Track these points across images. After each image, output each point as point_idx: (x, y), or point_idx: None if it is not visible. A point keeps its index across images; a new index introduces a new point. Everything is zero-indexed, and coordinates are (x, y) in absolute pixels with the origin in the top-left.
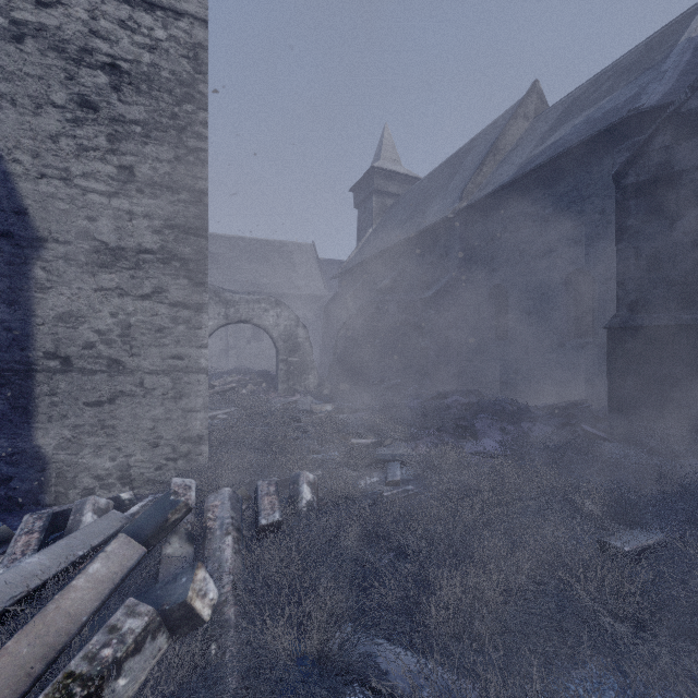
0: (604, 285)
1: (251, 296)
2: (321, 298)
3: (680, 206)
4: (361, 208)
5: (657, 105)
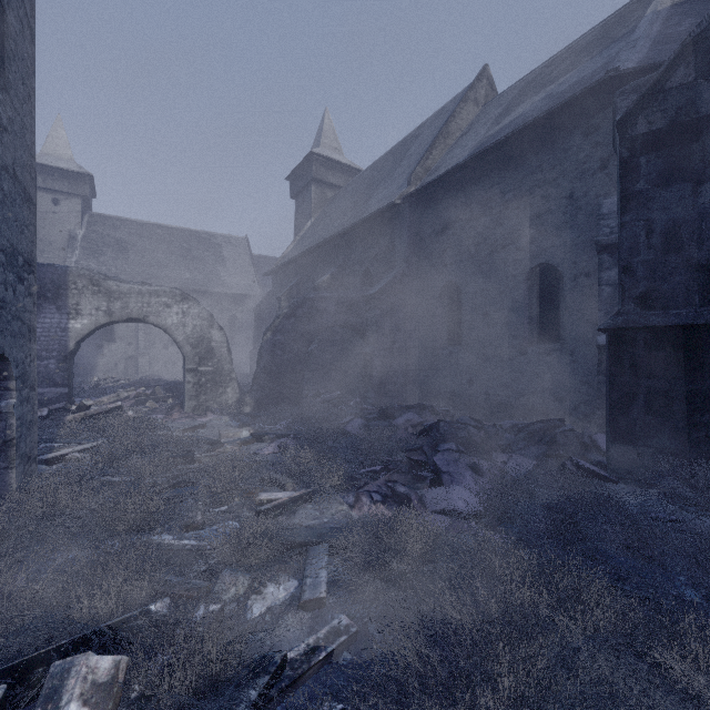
0: (573, 281)
1: (146, 286)
2: (254, 298)
3: (707, 164)
4: (299, 199)
5: (638, 66)
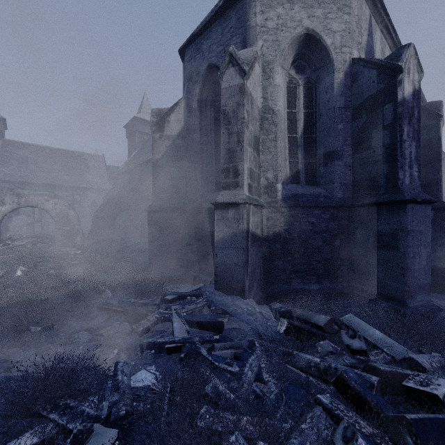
0: None
1: (37, 191)
2: (107, 190)
3: None
4: (130, 139)
5: None
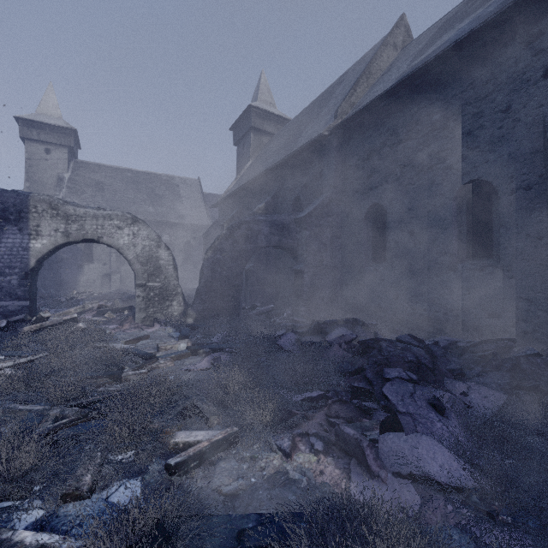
0: (510, 196)
1: (101, 210)
2: (204, 227)
3: None
4: (240, 145)
5: None
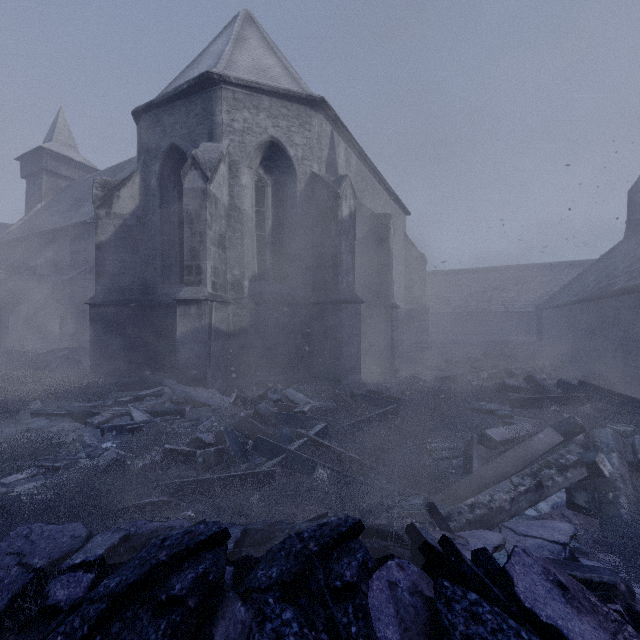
0: None
1: None
2: None
3: None
4: (30, 181)
5: None
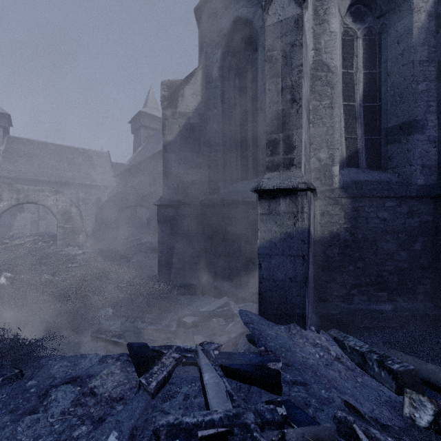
0: None
1: (37, 187)
2: (112, 187)
3: None
4: (135, 134)
5: None
